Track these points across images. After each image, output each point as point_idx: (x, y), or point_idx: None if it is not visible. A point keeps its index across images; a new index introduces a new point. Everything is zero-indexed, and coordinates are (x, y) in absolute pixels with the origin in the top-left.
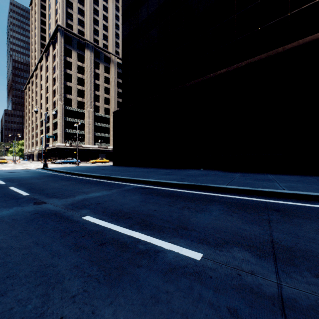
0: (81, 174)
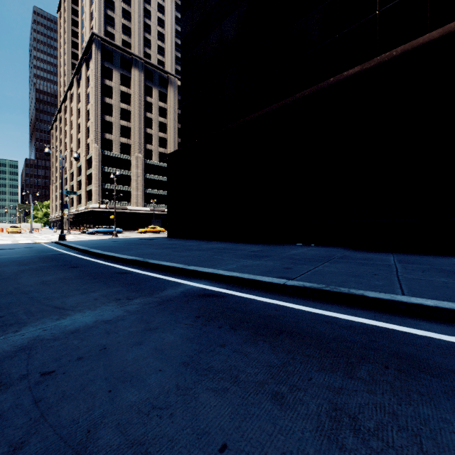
0: (102, 255)
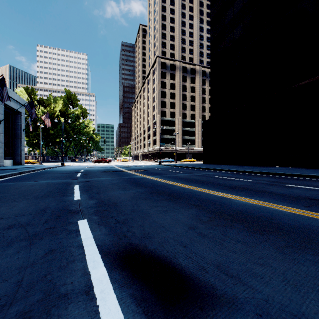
0: (190, 167)
